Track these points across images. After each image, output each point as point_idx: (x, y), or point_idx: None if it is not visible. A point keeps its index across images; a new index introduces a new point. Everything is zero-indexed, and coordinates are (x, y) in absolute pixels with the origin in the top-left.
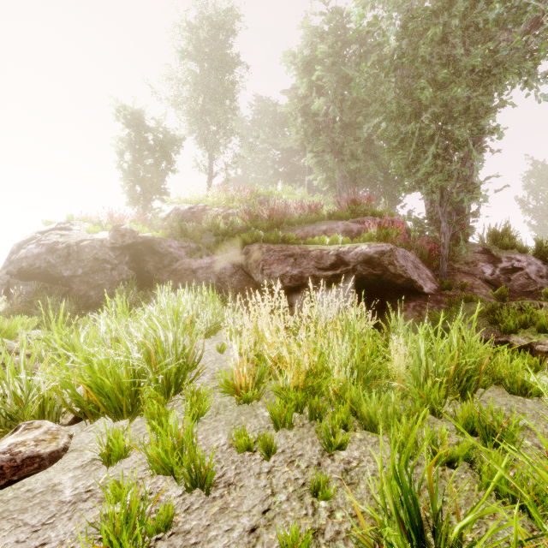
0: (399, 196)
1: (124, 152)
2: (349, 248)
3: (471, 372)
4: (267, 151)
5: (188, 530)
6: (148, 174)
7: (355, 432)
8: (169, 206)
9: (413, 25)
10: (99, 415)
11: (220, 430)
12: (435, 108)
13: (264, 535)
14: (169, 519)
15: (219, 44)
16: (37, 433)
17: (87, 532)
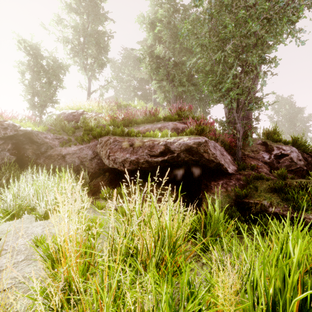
0: (209, 106)
1: (25, 72)
2: (175, 140)
3: None
4: (130, 81)
5: None
6: (43, 88)
7: None
8: (60, 111)
9: None
10: None
11: None
12: (235, 40)
13: None
14: None
15: (94, 5)
16: None
17: None
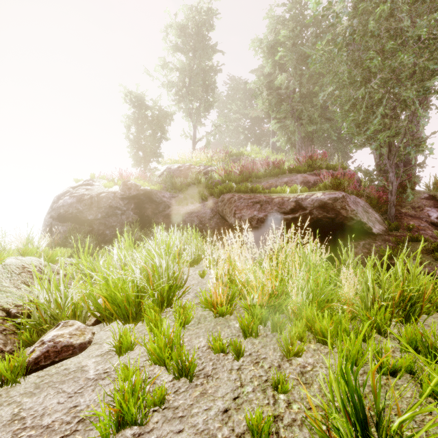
0: (350, 152)
1: (130, 126)
2: (306, 196)
3: (415, 299)
4: (239, 120)
5: (177, 406)
6: (147, 142)
7: (310, 344)
8: (163, 166)
9: (363, 5)
10: (113, 320)
11: (201, 335)
12: (383, 74)
13: (234, 416)
14: (162, 397)
15: (201, 38)
16: (71, 329)
17: (105, 400)
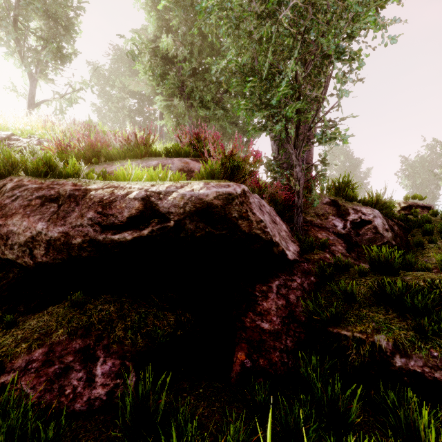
0: (248, 137)
1: None
2: (170, 187)
3: None
4: (124, 99)
5: None
6: None
7: None
8: None
9: None
10: None
11: None
12: None
13: None
14: None
15: None
16: None
17: None
